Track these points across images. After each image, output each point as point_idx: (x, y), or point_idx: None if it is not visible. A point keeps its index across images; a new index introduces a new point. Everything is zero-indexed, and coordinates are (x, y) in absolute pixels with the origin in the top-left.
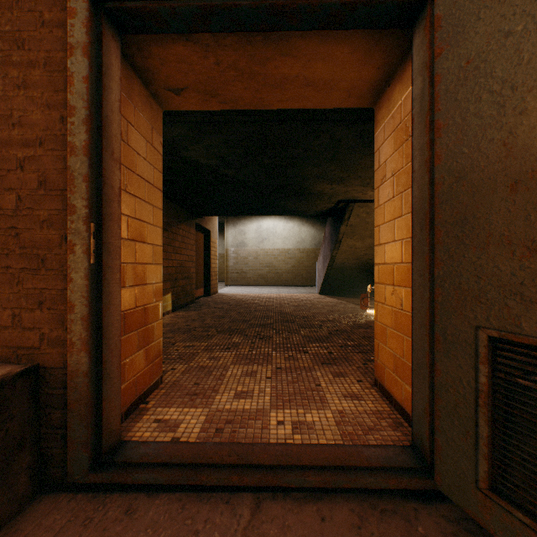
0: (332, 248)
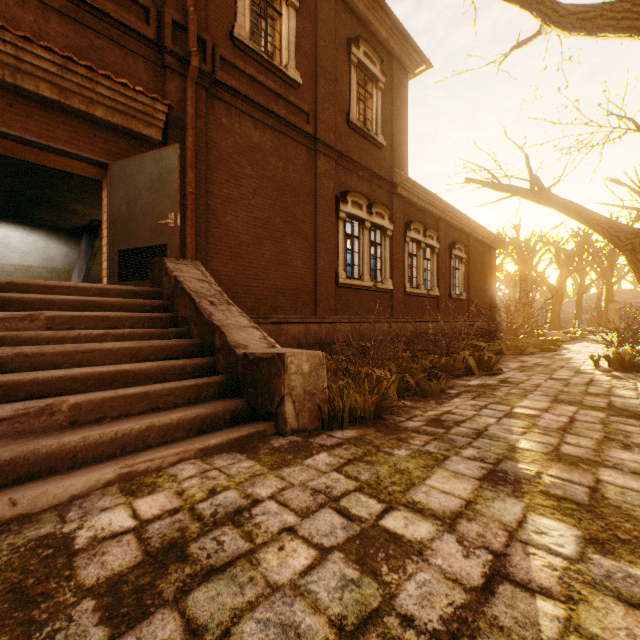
0: (89, 260)
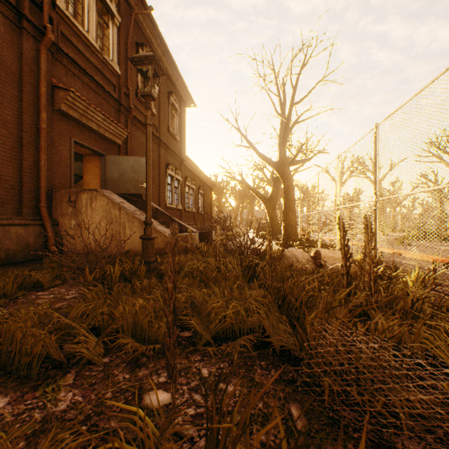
0: None
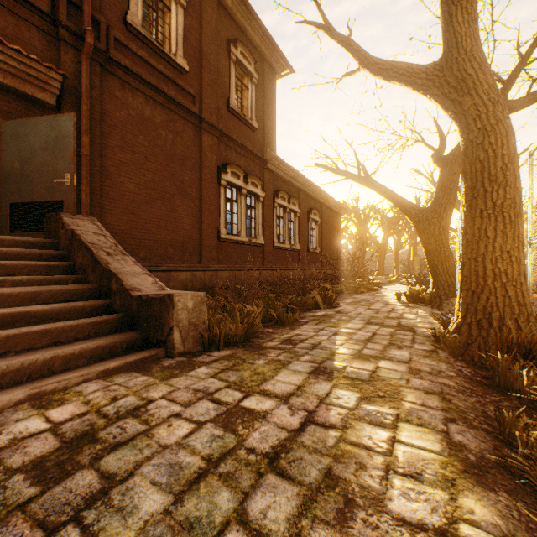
0: None
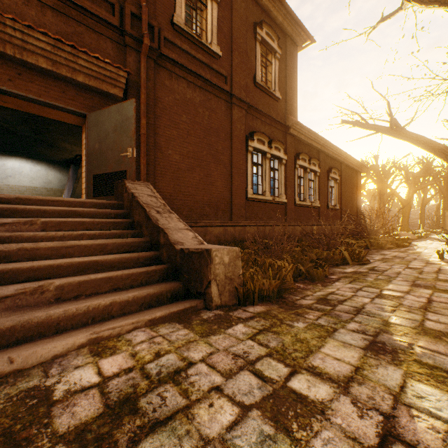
0: (74, 183)
